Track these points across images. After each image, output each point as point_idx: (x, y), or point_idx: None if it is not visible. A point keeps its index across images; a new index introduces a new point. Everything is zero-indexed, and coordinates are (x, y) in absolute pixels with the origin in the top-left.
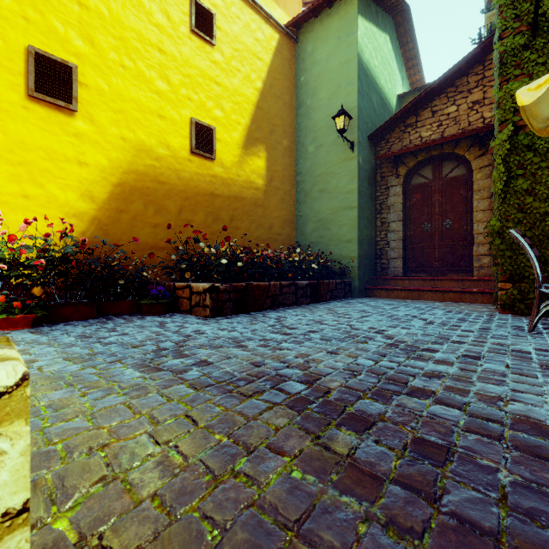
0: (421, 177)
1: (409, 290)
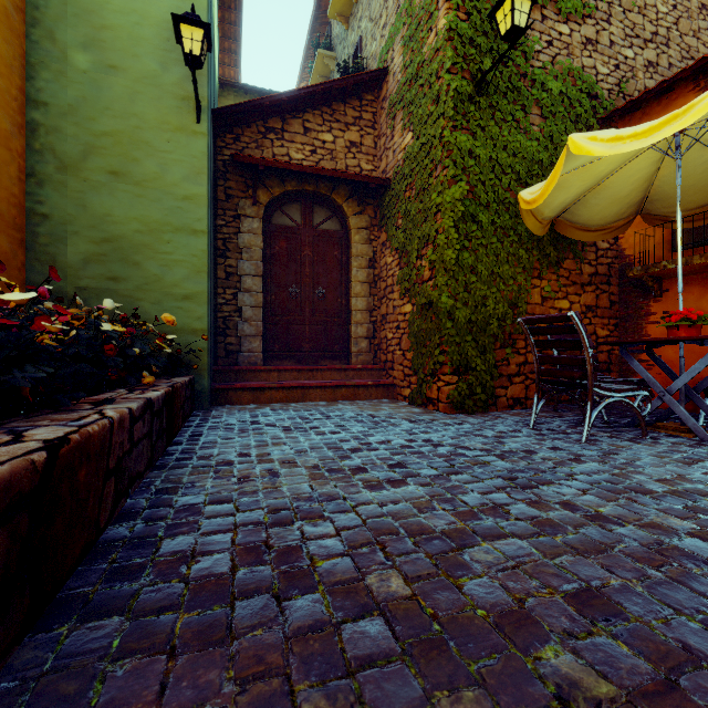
0: (287, 216)
1: (290, 388)
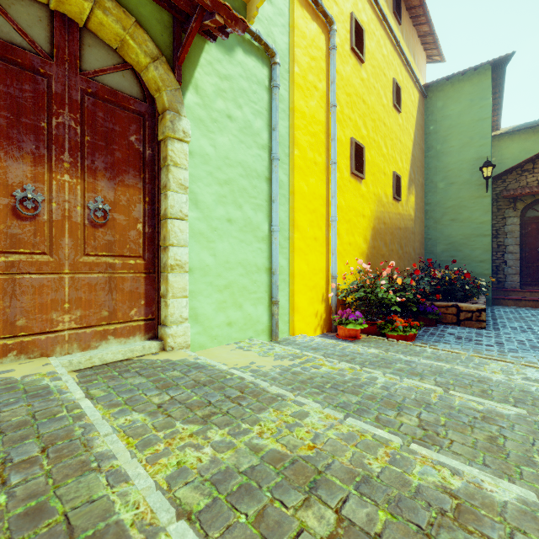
0: (536, 211)
1: (537, 301)
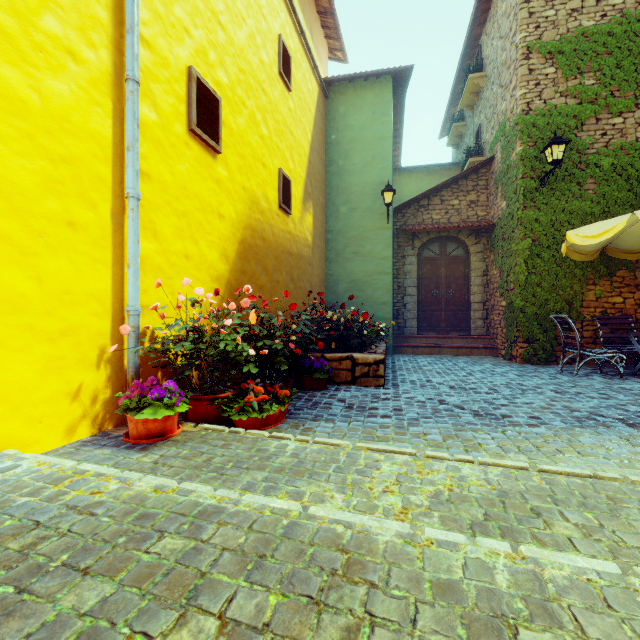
0: (431, 251)
1: (432, 347)
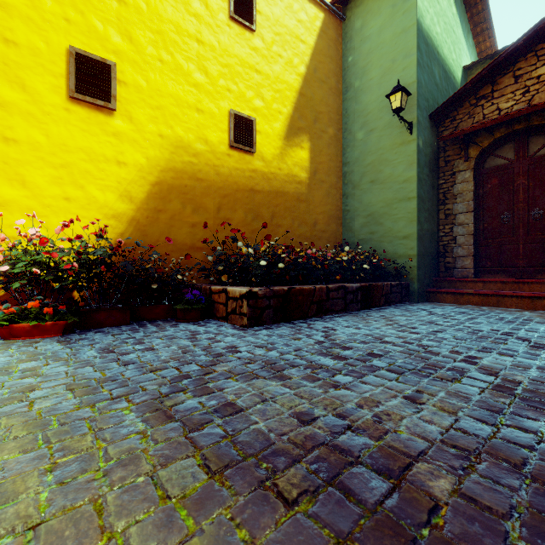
0: (499, 157)
1: (484, 295)
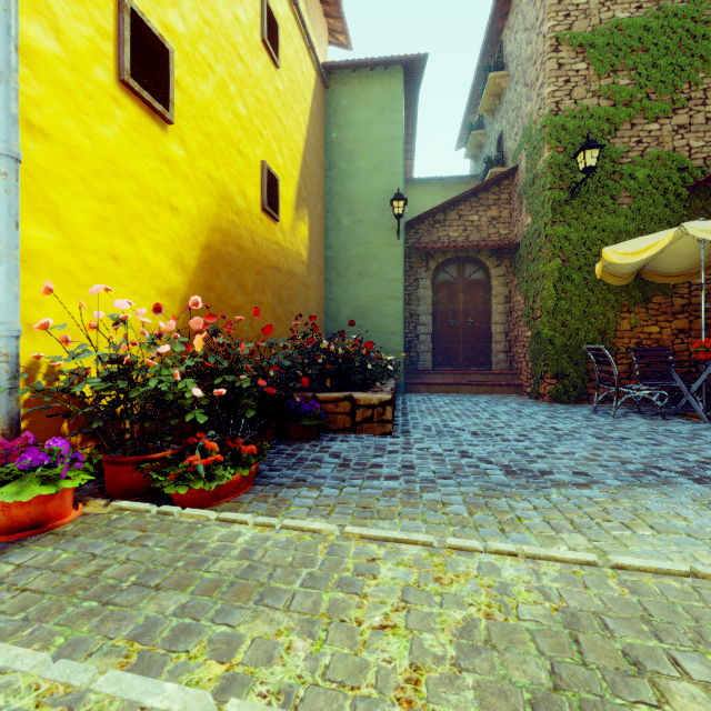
0: (447, 274)
1: (449, 384)
